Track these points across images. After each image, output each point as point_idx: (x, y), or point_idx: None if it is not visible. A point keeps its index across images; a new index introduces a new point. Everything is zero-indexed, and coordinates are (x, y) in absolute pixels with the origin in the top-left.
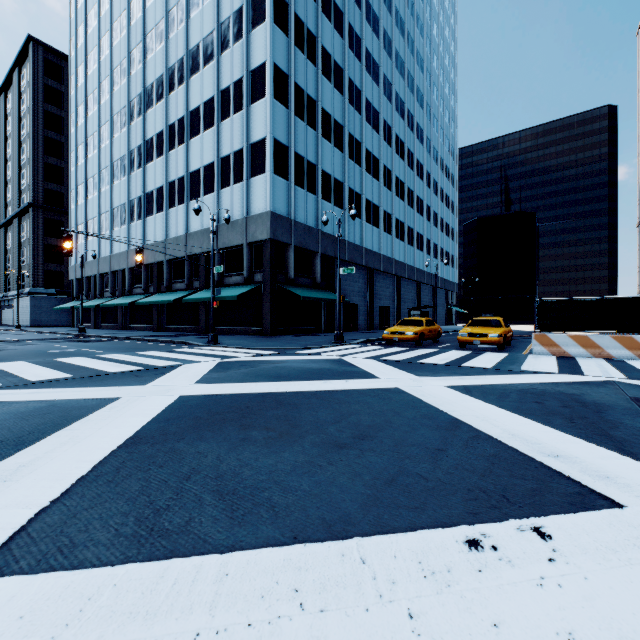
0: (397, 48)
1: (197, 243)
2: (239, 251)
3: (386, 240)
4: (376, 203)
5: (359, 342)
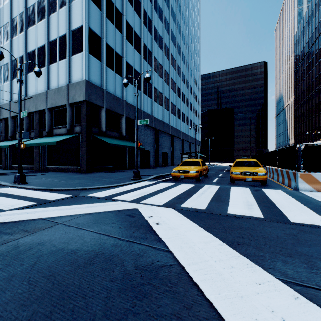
0: (172, 5)
1: (32, 104)
2: (64, 110)
3: (166, 114)
4: (160, 91)
5: (152, 178)
